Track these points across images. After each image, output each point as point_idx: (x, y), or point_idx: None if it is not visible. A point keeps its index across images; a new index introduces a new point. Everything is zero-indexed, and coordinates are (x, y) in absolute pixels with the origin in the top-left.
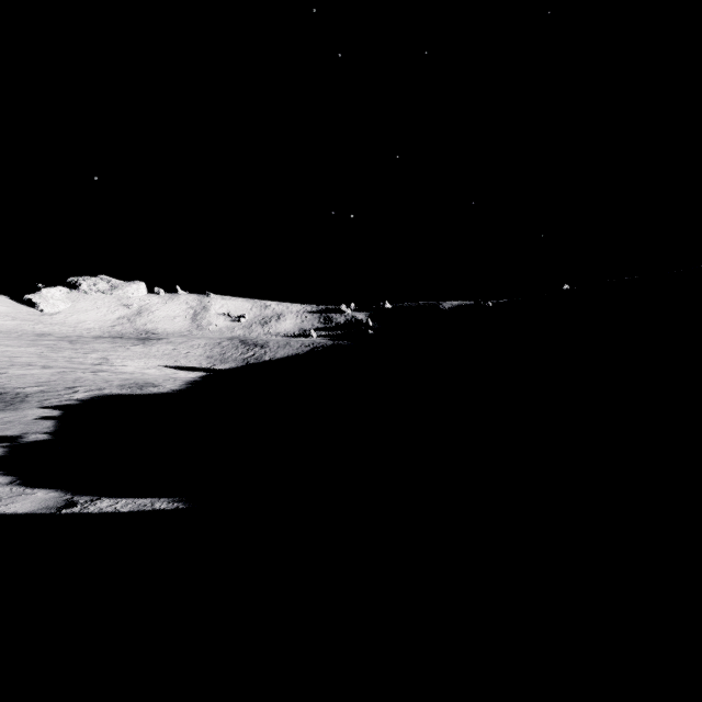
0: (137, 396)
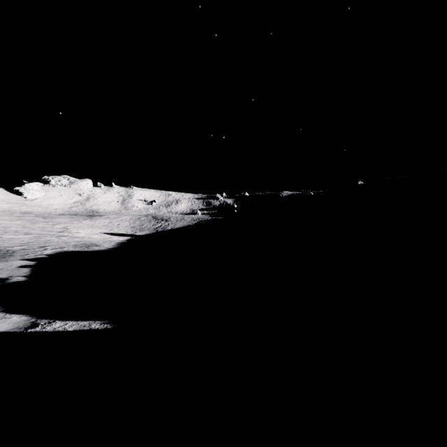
0: (85, 252)
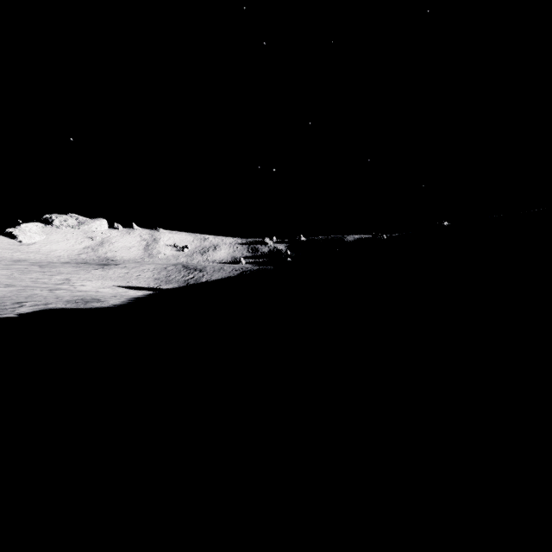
0: (78, 310)
